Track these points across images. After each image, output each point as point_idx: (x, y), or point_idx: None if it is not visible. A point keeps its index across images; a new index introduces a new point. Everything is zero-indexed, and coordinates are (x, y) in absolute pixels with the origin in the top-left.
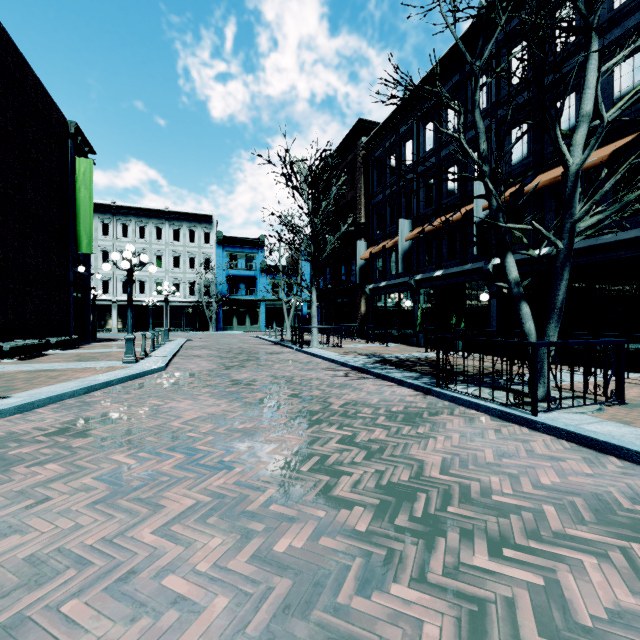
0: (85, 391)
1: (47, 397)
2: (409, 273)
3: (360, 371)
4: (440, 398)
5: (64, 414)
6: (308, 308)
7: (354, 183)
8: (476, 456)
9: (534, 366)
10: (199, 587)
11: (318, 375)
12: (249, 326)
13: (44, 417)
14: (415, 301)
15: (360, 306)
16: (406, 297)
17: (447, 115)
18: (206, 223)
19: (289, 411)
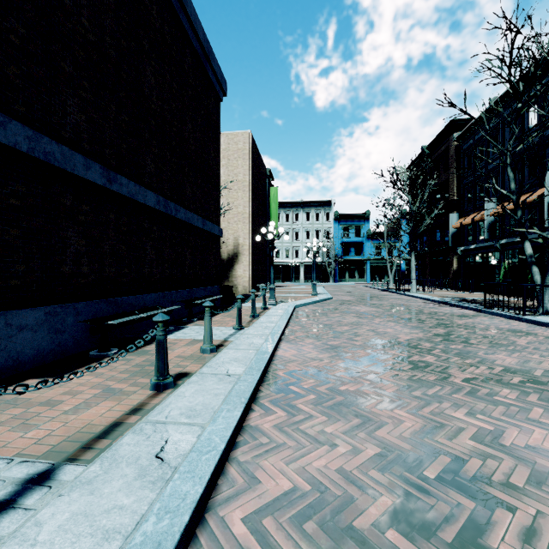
0: (314, 303)
1: (307, 302)
2: (494, 238)
3: (443, 304)
4: (485, 313)
5: (318, 307)
6: (406, 265)
7: (447, 167)
8: (480, 323)
9: (523, 295)
10: (393, 325)
11: (416, 304)
12: (357, 279)
13: (313, 307)
14: (500, 260)
15: (452, 264)
16: (493, 257)
17: (528, 116)
18: (327, 206)
19: (404, 312)
